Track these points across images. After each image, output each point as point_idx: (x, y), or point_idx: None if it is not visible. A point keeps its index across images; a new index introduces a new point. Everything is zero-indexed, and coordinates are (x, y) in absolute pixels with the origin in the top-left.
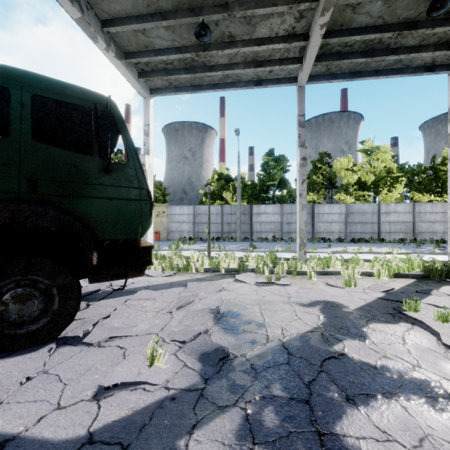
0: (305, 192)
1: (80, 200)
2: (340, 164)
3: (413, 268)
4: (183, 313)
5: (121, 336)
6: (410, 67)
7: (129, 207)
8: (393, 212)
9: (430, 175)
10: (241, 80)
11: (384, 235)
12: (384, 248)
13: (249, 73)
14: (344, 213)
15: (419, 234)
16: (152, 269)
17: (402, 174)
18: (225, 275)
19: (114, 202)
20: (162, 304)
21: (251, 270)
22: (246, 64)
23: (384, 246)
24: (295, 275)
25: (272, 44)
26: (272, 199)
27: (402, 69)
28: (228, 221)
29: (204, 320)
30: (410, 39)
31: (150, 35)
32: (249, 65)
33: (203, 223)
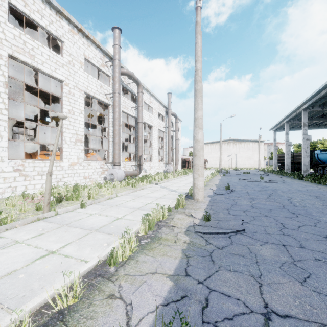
0: None
1: None
2: None
3: None
4: None
5: None
6: None
7: None
8: None
9: None
10: None
11: None
12: None
13: None
14: None
15: None
16: None
17: None
18: None
19: None
20: None
21: None
22: None
23: None
24: None
25: None
26: None
27: None
28: None
29: None
30: None
31: None
32: None
33: None
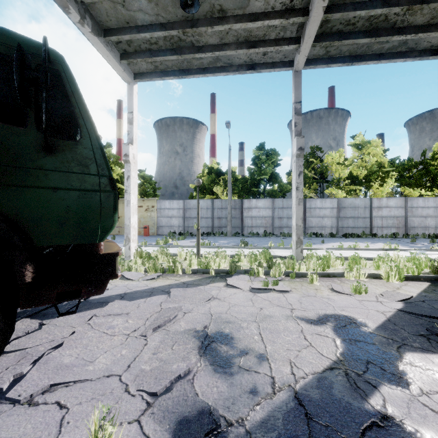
0: (302, 185)
1: (6, 189)
2: (331, 159)
3: (422, 268)
4: (160, 336)
5: (68, 382)
6: (415, 50)
7: (82, 201)
8: (385, 207)
9: (420, 170)
10: (233, 64)
11: (377, 230)
12: (379, 244)
13: (242, 56)
14: (336, 207)
15: (411, 229)
16: (133, 271)
17: (393, 168)
18: (215, 277)
19: (61, 193)
20: (136, 321)
21: (244, 271)
22: (238, 44)
23: (378, 241)
24: (294, 277)
25: (267, 20)
26: (263, 193)
27: (406, 52)
28: (218, 215)
29: (187, 352)
30: (419, 16)
31: (130, 8)
32: (242, 46)
33: (193, 217)
